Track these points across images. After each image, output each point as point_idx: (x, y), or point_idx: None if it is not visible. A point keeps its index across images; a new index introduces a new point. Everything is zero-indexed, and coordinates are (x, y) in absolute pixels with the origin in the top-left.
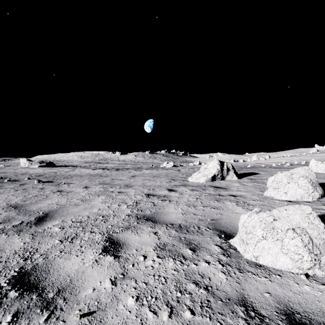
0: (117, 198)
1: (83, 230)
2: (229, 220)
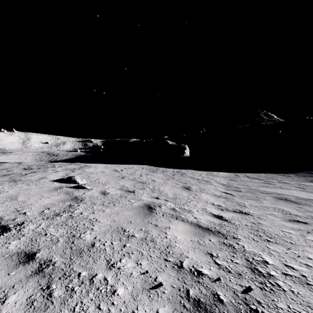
0: None
1: None
2: None
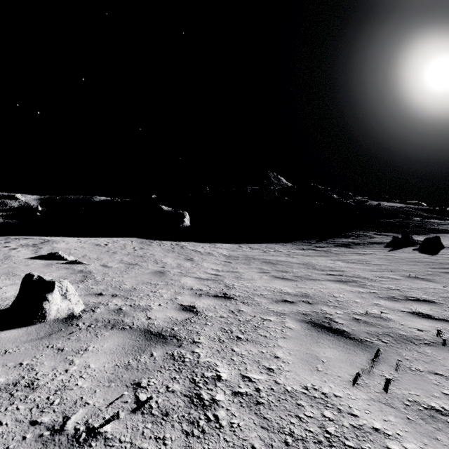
0: (319, 444)
1: (235, 318)
2: (20, 338)
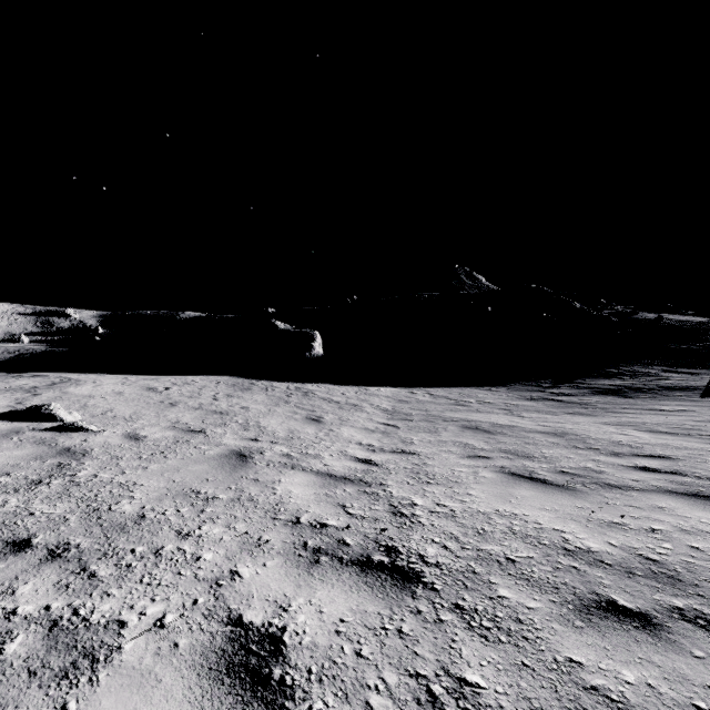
0: None
1: None
2: None
